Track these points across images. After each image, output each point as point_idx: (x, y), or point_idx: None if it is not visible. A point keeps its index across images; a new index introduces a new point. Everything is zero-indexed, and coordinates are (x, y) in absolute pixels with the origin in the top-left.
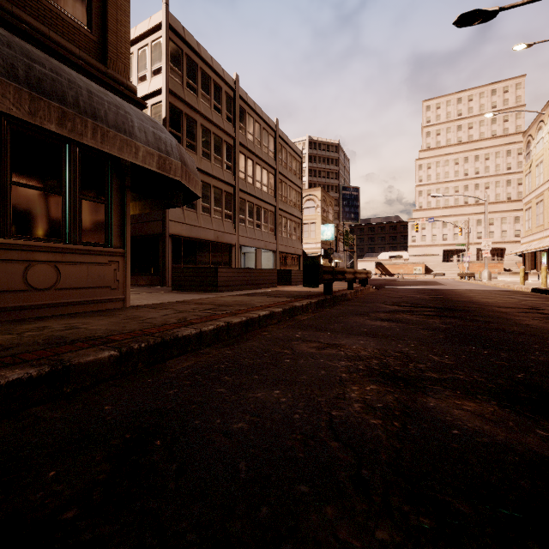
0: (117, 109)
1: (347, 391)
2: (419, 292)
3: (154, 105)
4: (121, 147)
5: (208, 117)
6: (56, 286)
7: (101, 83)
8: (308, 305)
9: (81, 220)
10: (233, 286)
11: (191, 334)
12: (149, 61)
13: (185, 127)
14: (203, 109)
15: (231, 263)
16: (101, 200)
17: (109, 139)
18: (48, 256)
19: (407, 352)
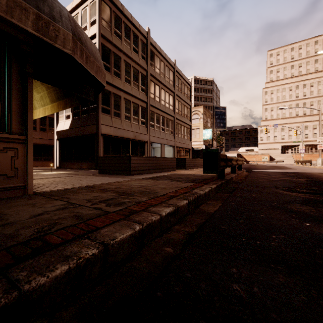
0: None
1: None
2: (286, 175)
3: None
4: None
5: (128, 55)
6: None
7: None
8: (209, 192)
9: None
10: (143, 171)
11: None
12: (88, 16)
13: (113, 61)
14: (125, 49)
15: (144, 154)
16: None
17: None
18: None
19: None
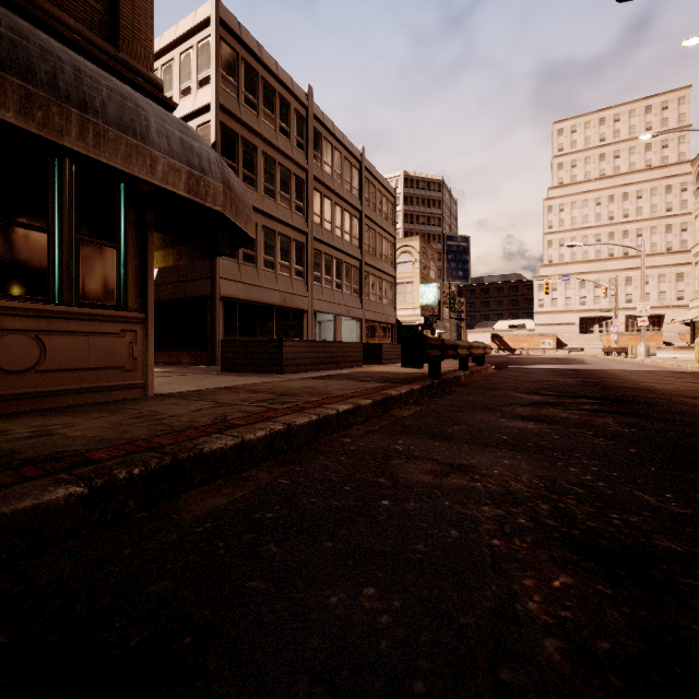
0: (123, 99)
1: (516, 593)
2: (558, 373)
3: (201, 127)
4: (127, 157)
5: (271, 143)
6: (38, 366)
7: (108, 71)
8: (408, 394)
9: (78, 271)
10: (304, 366)
11: (227, 447)
12: (195, 68)
13: (242, 155)
14: (266, 131)
15: (302, 335)
16: (110, 242)
17: (107, 142)
18: (26, 322)
19: (591, 484)
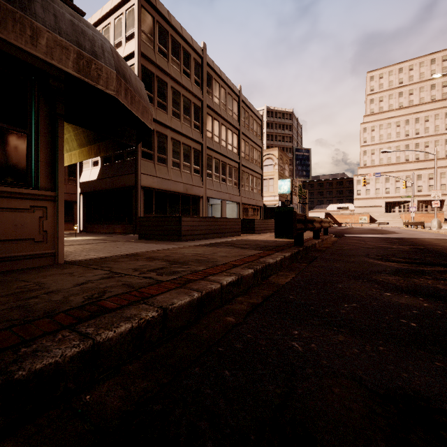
0: None
1: None
2: (386, 241)
3: None
4: (0, 21)
5: (177, 80)
6: None
7: None
8: (282, 261)
9: None
10: (198, 235)
11: (64, 359)
12: (124, 28)
13: (157, 88)
14: (173, 72)
15: (199, 213)
16: (21, 128)
17: None
18: None
19: None
